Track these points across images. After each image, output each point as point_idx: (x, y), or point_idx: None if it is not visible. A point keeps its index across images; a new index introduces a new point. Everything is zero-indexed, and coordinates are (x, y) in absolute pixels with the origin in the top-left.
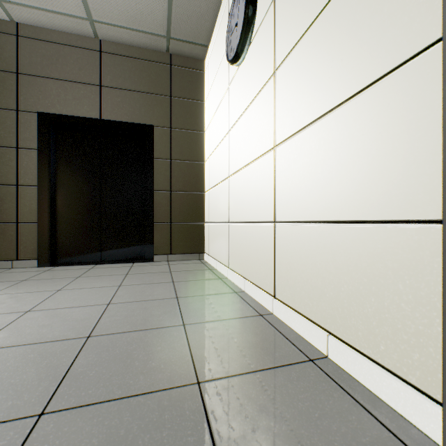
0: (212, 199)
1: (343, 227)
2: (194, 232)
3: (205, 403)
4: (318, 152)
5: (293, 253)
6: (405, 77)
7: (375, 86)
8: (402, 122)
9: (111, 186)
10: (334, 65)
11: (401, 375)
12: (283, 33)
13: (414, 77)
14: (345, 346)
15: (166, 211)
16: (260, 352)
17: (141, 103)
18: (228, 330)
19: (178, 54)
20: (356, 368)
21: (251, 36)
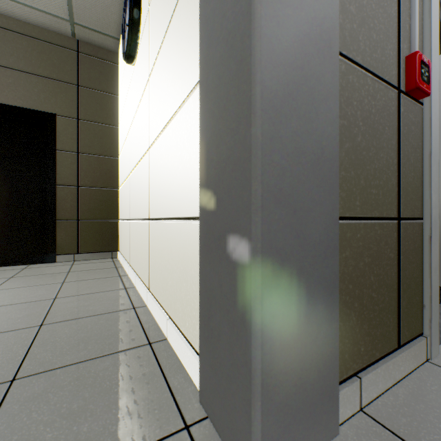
0: (122, 196)
1: (175, 223)
2: (106, 230)
3: (6, 398)
4: (166, 156)
5: (156, 247)
6: (194, 99)
7: (185, 103)
8: (193, 137)
9: (1, 178)
10: (171, 80)
11: (193, 345)
12: (153, 42)
13: (197, 100)
14: (173, 327)
15: (72, 207)
16: (105, 342)
17: (41, 88)
18: (88, 325)
19: (87, 42)
20: (177, 344)
21: (138, 39)
